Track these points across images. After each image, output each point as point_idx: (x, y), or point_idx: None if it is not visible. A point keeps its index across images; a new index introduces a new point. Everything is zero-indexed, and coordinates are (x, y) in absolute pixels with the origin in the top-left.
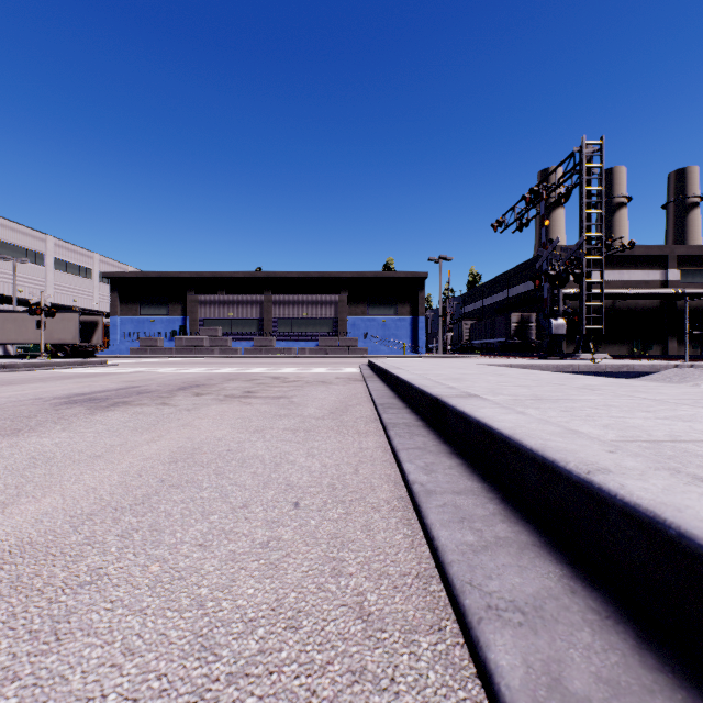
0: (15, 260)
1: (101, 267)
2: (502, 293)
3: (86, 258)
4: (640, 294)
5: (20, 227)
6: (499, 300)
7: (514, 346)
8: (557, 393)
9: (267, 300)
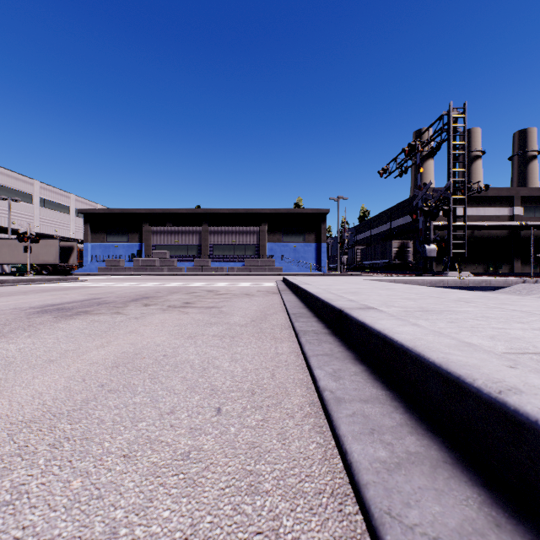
0: (10, 200)
1: (77, 205)
2: (386, 225)
3: (65, 198)
4: (493, 226)
5: (13, 174)
6: (383, 230)
7: (395, 266)
8: (439, 305)
9: (204, 230)
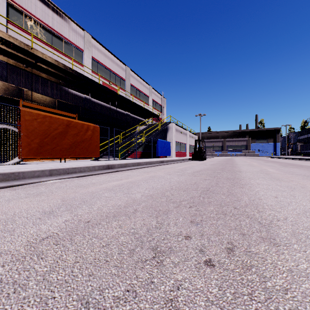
0: None
1: None
2: None
3: None
4: None
5: None
6: None
7: None
8: None
9: (224, 140)
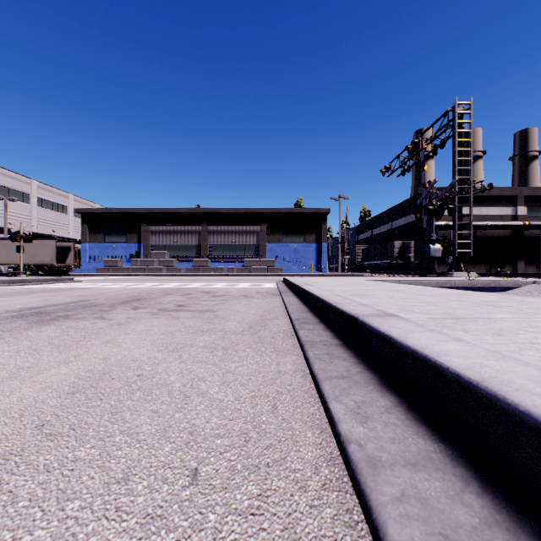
0: (6, 199)
1: (75, 205)
2: (387, 225)
3: (63, 198)
4: (496, 226)
5: (10, 173)
6: (384, 230)
7: (397, 266)
8: (467, 311)
9: (204, 230)
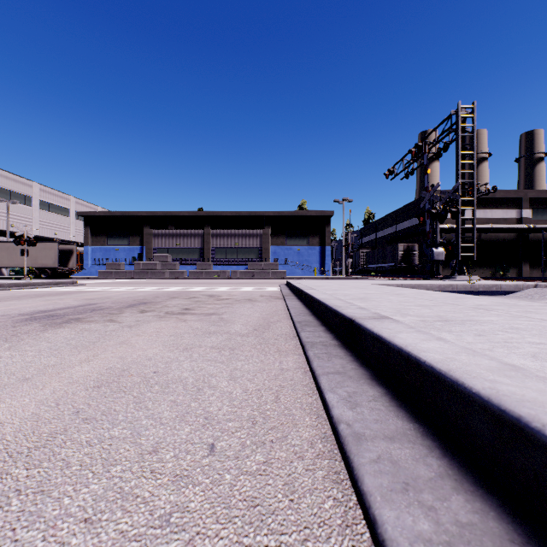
0: (8, 202)
1: (77, 207)
2: (391, 228)
3: (64, 200)
4: (501, 229)
5: (12, 176)
6: (389, 233)
7: (401, 269)
8: (458, 314)
9: (207, 233)
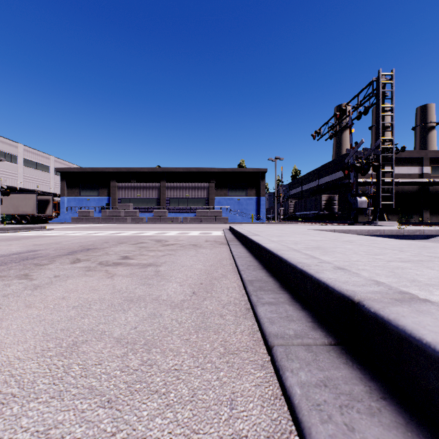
0: None
1: (55, 165)
2: (315, 182)
3: (45, 159)
4: (406, 182)
5: (0, 138)
6: (312, 186)
7: (324, 216)
8: None
9: (162, 186)
